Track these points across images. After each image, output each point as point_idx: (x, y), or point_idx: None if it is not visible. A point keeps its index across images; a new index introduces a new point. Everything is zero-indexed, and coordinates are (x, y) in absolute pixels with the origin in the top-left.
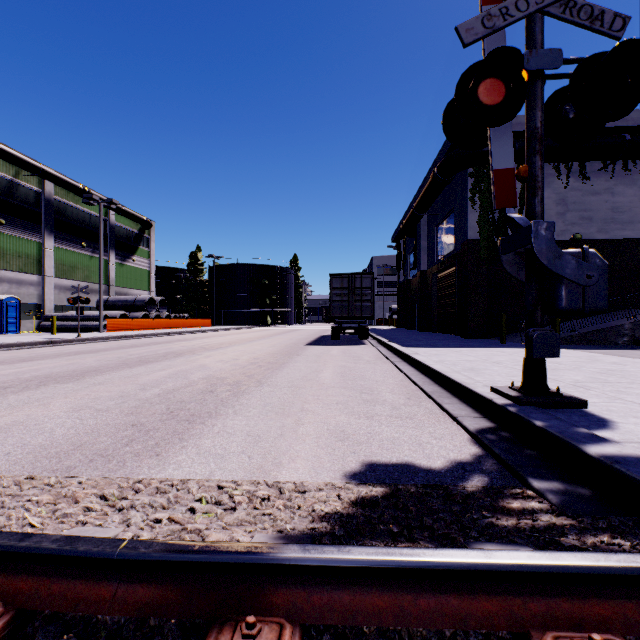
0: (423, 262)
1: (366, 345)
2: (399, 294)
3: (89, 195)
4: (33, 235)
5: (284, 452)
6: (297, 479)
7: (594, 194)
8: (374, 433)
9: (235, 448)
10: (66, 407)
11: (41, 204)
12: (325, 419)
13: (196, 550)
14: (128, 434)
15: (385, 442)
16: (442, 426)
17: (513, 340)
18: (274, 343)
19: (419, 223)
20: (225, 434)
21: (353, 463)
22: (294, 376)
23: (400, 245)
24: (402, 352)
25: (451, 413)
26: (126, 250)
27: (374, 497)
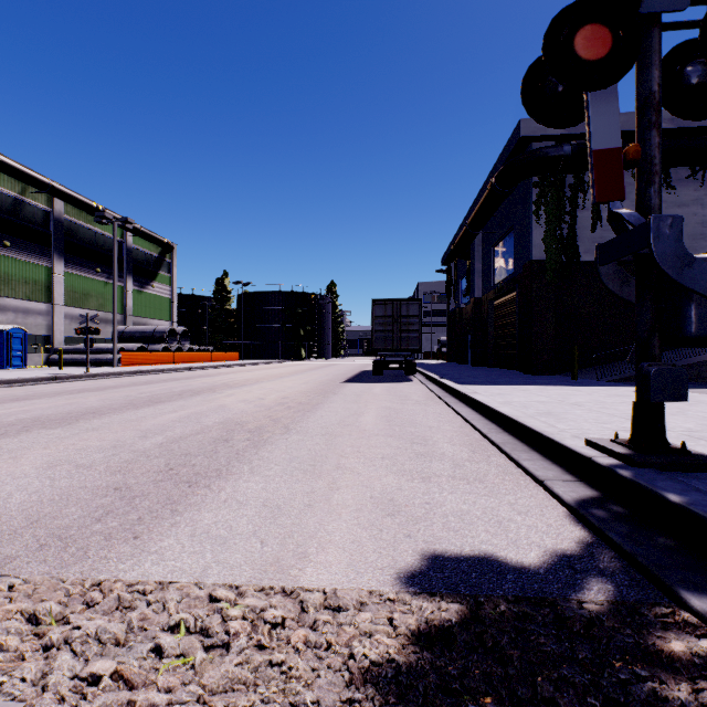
0: (477, 287)
1: (413, 382)
2: (449, 324)
3: (101, 213)
4: (41, 259)
5: (311, 534)
6: (328, 584)
7: (680, 206)
8: (434, 504)
9: (244, 527)
10: (41, 461)
11: (50, 224)
12: (368, 481)
13: None
14: (106, 503)
15: (451, 518)
16: (524, 493)
17: (586, 376)
18: (308, 379)
19: (473, 243)
20: (234, 504)
21: (409, 555)
22: (329, 420)
23: (450, 269)
24: (458, 391)
25: (534, 474)
26: (145, 276)
27: (447, 625)
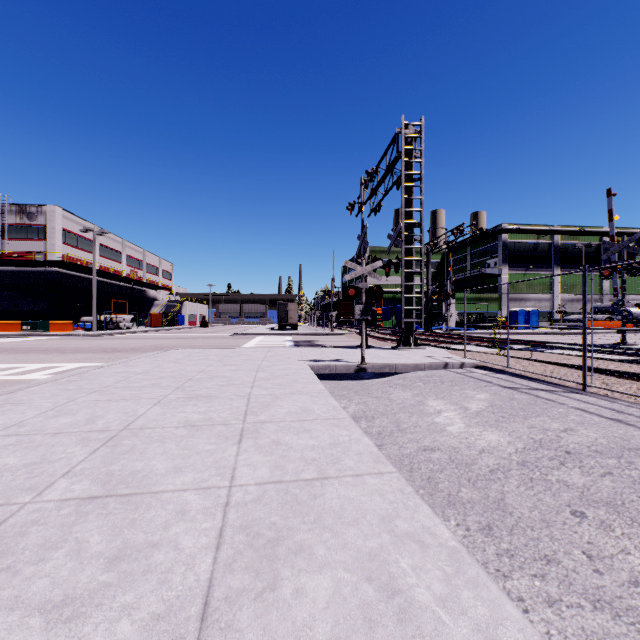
0: None
1: None
2: None
3: (574, 245)
4: (546, 270)
5: None
6: None
7: None
8: None
9: None
10: None
11: (551, 250)
12: None
13: (523, 340)
14: None
15: None
16: None
17: None
18: None
19: None
20: None
21: None
22: None
23: None
24: None
25: None
26: None
27: None
